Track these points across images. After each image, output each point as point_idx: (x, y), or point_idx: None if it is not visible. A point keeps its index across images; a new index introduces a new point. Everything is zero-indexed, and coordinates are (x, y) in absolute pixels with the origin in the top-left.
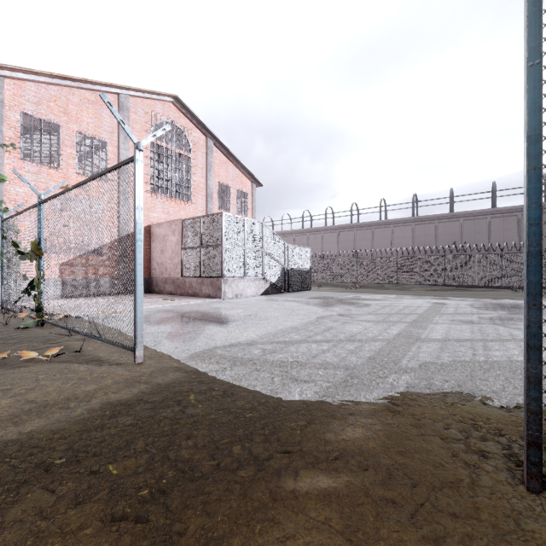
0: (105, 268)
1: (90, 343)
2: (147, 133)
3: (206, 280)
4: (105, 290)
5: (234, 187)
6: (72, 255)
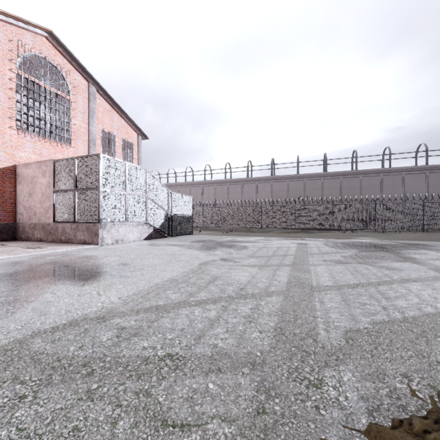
0: None
1: None
2: (11, 63)
3: (82, 225)
4: None
5: (119, 136)
6: None
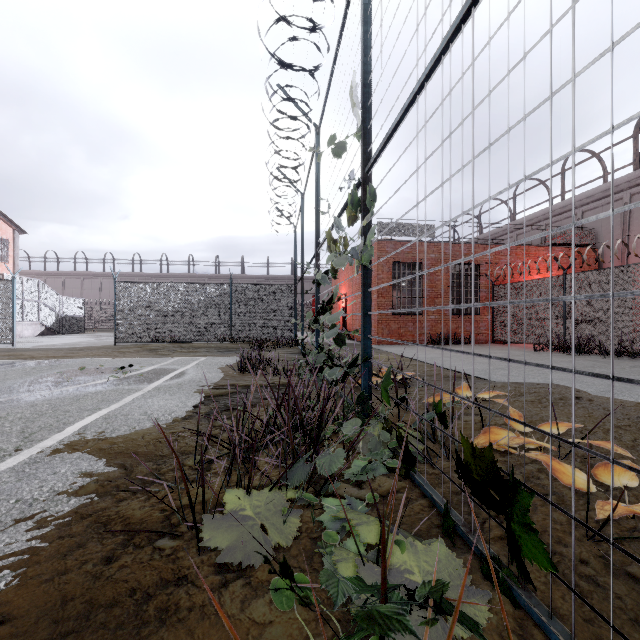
0: None
1: None
2: None
3: None
4: None
5: None
6: None
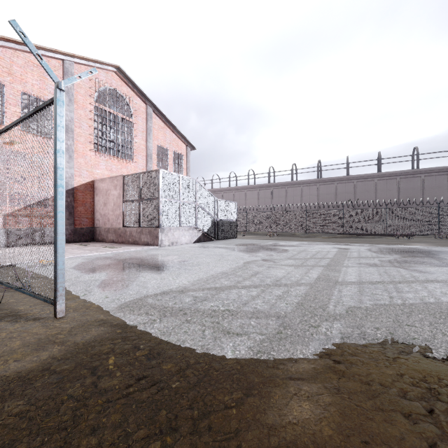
0: (50, 219)
1: (14, 294)
2: (91, 98)
3: (145, 229)
4: (50, 239)
5: (171, 149)
6: (16, 206)
